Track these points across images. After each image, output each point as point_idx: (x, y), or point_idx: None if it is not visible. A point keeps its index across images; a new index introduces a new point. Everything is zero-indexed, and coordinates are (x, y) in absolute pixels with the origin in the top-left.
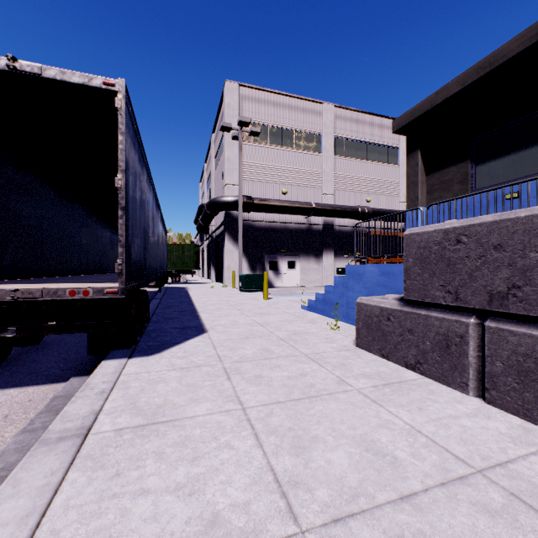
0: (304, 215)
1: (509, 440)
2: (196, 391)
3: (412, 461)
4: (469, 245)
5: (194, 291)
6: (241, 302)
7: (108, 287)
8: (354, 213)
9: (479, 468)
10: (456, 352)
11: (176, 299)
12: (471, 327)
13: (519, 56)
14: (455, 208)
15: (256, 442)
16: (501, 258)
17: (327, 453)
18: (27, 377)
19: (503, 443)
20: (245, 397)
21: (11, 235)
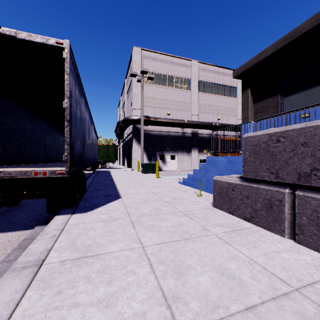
0: (180, 127)
1: (314, 268)
2: (113, 235)
3: (252, 283)
4: (285, 143)
5: (114, 173)
6: (142, 179)
7: (59, 170)
8: (210, 126)
9: (296, 287)
10: (277, 210)
11: (103, 178)
12: (286, 195)
13: (310, 31)
14: (274, 121)
15: (151, 269)
16: (306, 151)
17: (197, 277)
18: (8, 226)
19: (309, 270)
20: (144, 239)
21: (0, 138)
